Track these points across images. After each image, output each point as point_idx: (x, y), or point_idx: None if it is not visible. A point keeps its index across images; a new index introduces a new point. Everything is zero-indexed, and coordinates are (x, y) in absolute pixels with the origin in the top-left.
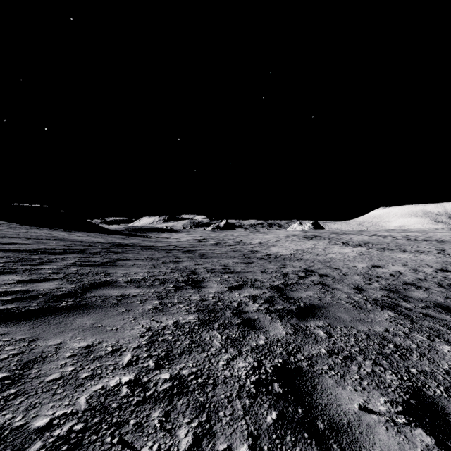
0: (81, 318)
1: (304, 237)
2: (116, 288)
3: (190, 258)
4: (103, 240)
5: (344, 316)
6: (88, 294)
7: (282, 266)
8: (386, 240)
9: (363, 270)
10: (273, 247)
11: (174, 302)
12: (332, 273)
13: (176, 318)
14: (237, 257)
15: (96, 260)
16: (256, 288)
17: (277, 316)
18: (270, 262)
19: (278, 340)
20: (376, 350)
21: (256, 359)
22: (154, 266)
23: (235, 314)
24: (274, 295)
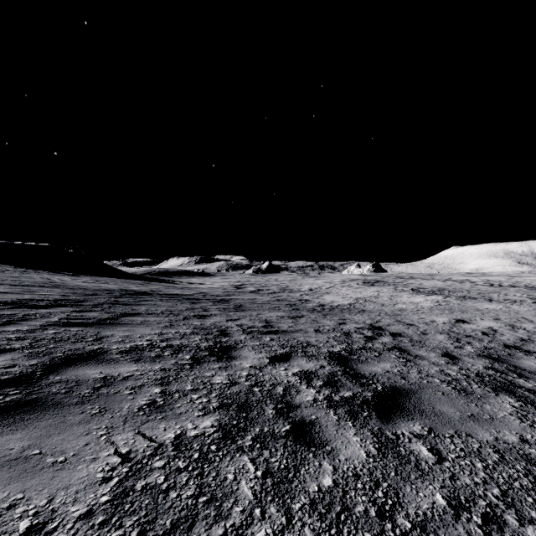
0: (9, 434)
1: (363, 282)
2: (101, 364)
3: (222, 312)
4: (114, 287)
5: (448, 409)
6: (50, 379)
7: (341, 322)
8: (464, 286)
9: (446, 326)
10: (327, 295)
11: (185, 390)
12: (407, 331)
13: (182, 425)
14: (282, 309)
15: (93, 316)
16: (309, 358)
17: (346, 413)
18: (324, 316)
19: (356, 474)
20: (530, 493)
21: (321, 535)
22: (171, 324)
23: (279, 412)
24: (336, 371)
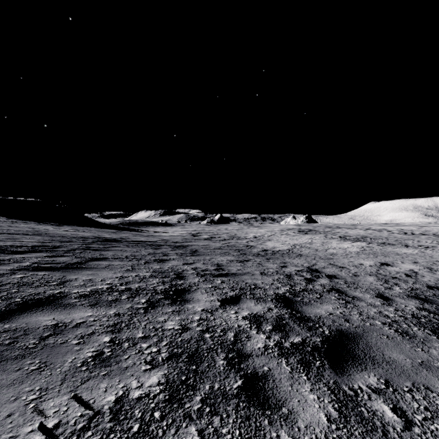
0: None
1: (298, 231)
2: (57, 310)
3: (179, 256)
4: (89, 235)
5: (397, 355)
6: None
7: (283, 265)
8: (383, 234)
9: (373, 268)
10: (269, 242)
11: (135, 338)
12: (340, 274)
13: (125, 383)
14: (231, 254)
15: (63, 260)
16: (257, 301)
17: (298, 362)
18: (268, 259)
19: None
20: None
21: None
22: (132, 268)
23: (230, 363)
24: (283, 313)
